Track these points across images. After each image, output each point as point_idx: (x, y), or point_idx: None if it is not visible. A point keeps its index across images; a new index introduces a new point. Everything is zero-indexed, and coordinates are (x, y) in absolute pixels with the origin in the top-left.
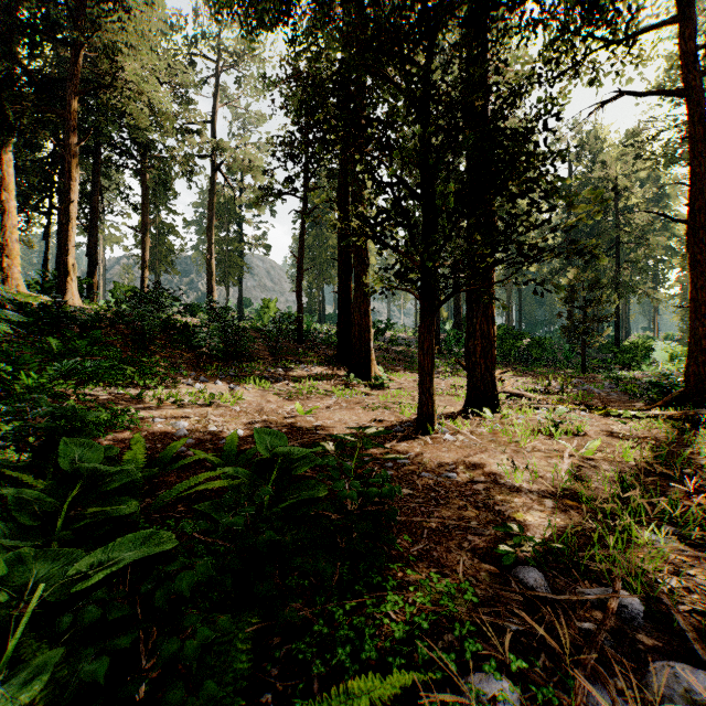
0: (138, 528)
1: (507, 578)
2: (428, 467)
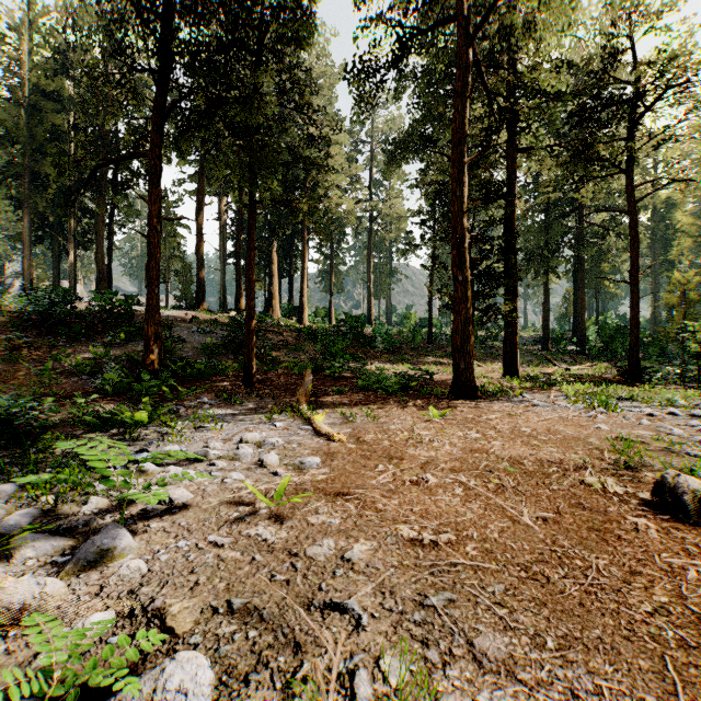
0: None
1: None
2: None
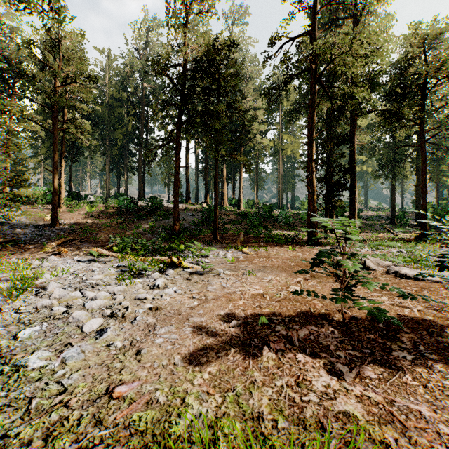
0: None
1: None
2: None
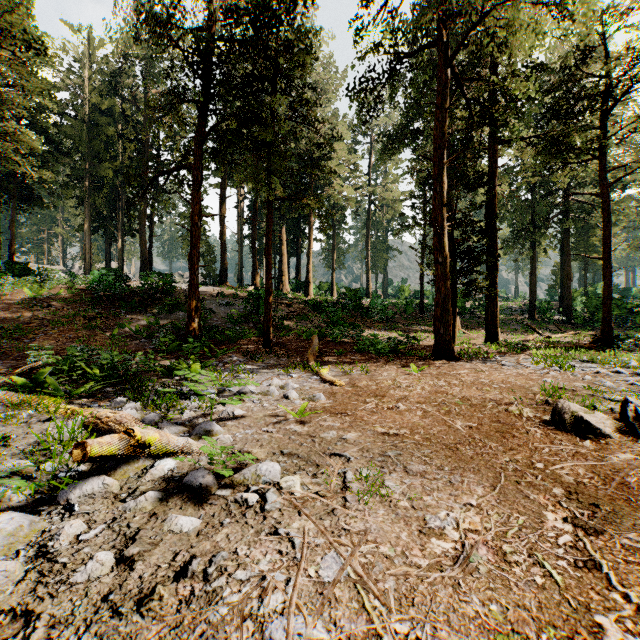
0: None
1: None
2: None
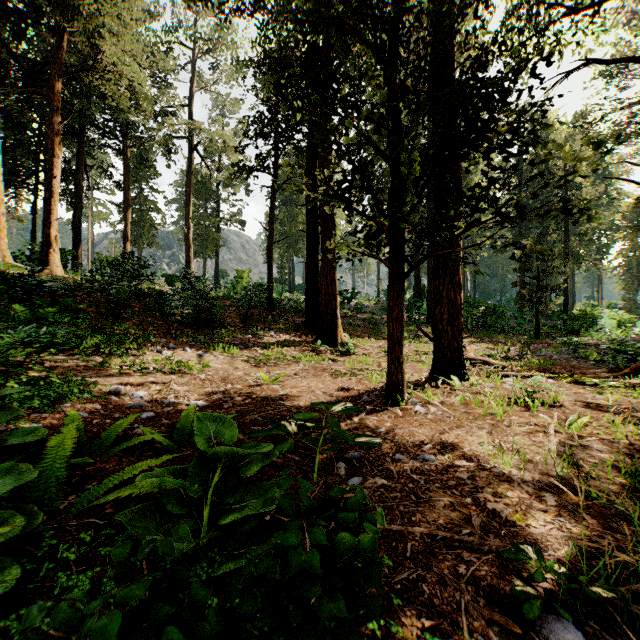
0: (42, 546)
1: (532, 637)
2: (402, 446)
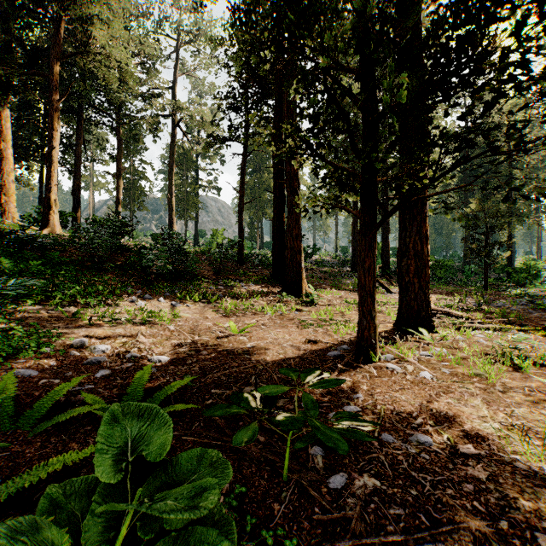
0: None
1: None
2: (387, 421)
